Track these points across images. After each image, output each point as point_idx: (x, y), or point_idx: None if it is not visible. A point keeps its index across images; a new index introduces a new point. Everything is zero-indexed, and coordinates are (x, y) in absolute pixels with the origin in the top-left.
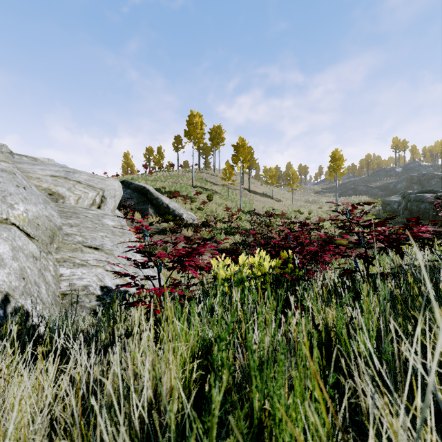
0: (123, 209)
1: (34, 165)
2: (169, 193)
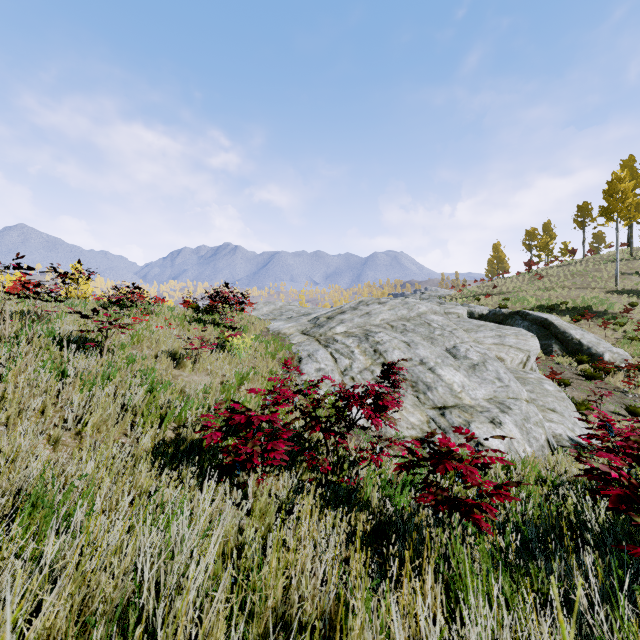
0: None
1: (476, 332)
2: (574, 309)
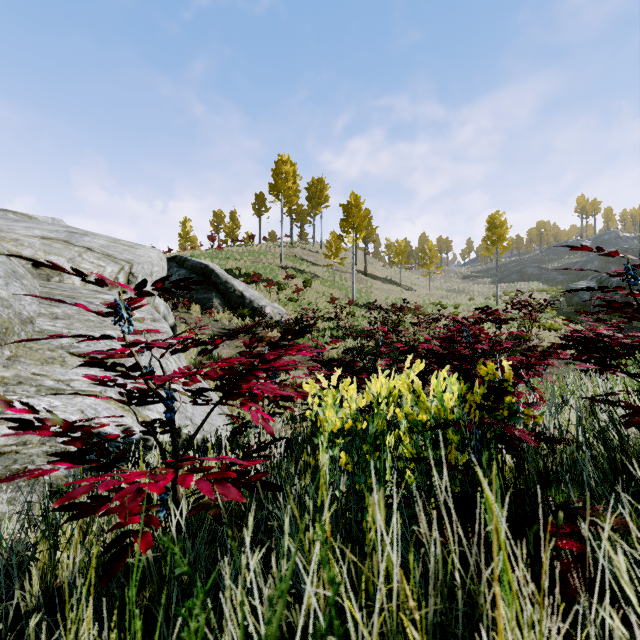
0: (174, 299)
1: (16, 221)
2: (246, 276)
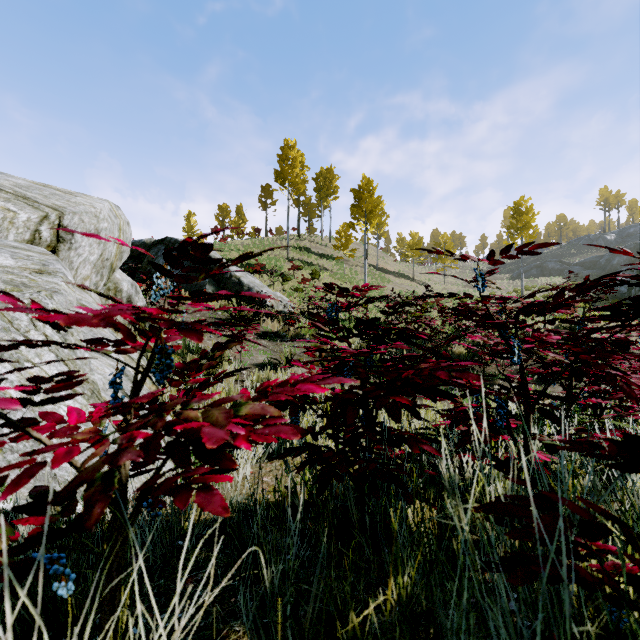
0: None
1: None
2: (249, 266)
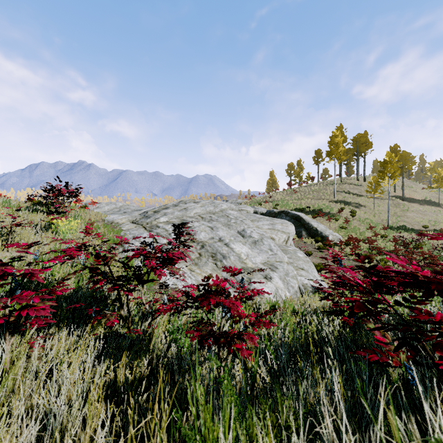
0: None
1: (258, 222)
2: (313, 211)
